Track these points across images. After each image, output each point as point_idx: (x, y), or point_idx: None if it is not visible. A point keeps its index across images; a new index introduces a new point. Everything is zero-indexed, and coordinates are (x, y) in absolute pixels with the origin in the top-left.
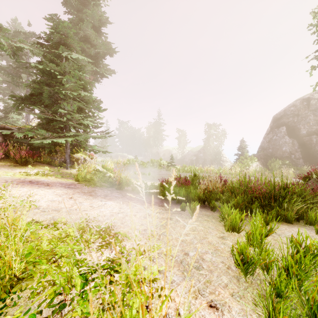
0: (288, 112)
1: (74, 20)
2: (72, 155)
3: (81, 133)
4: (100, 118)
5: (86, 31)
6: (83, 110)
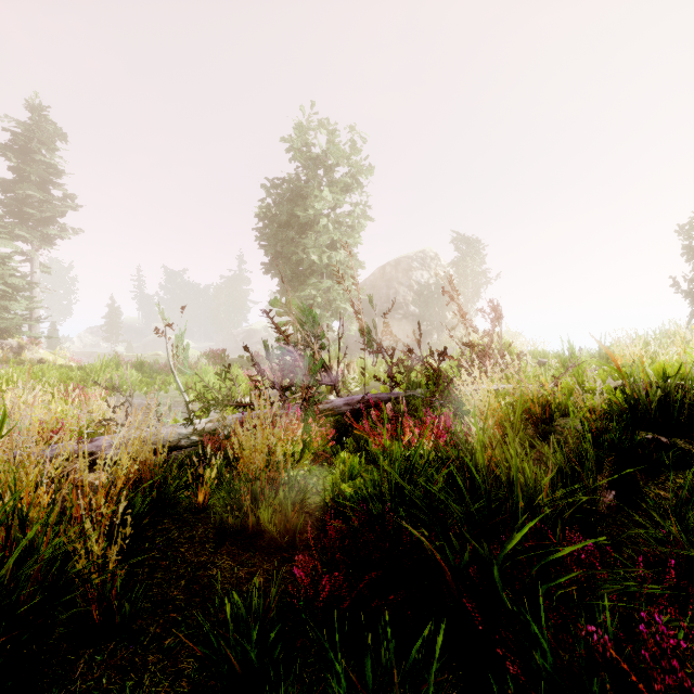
0: (368, 281)
1: (17, 168)
2: (4, 341)
3: (8, 320)
4: (39, 301)
5: (30, 191)
6: (12, 296)
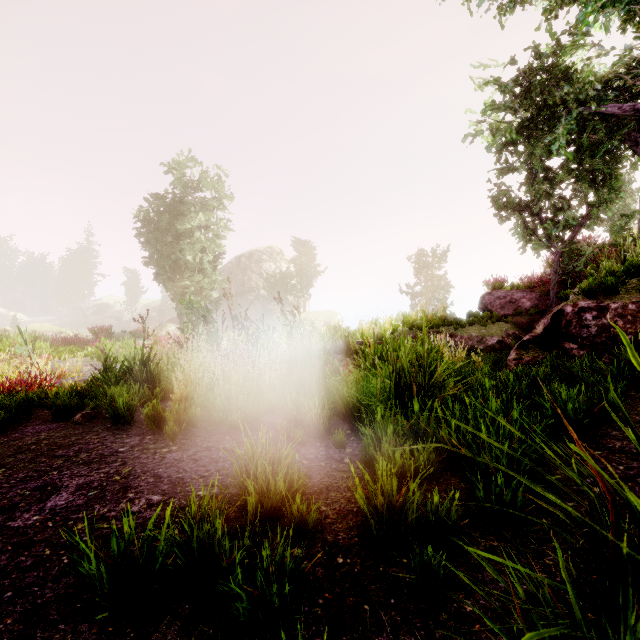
0: (226, 268)
1: None
2: None
3: None
4: None
5: None
6: None
